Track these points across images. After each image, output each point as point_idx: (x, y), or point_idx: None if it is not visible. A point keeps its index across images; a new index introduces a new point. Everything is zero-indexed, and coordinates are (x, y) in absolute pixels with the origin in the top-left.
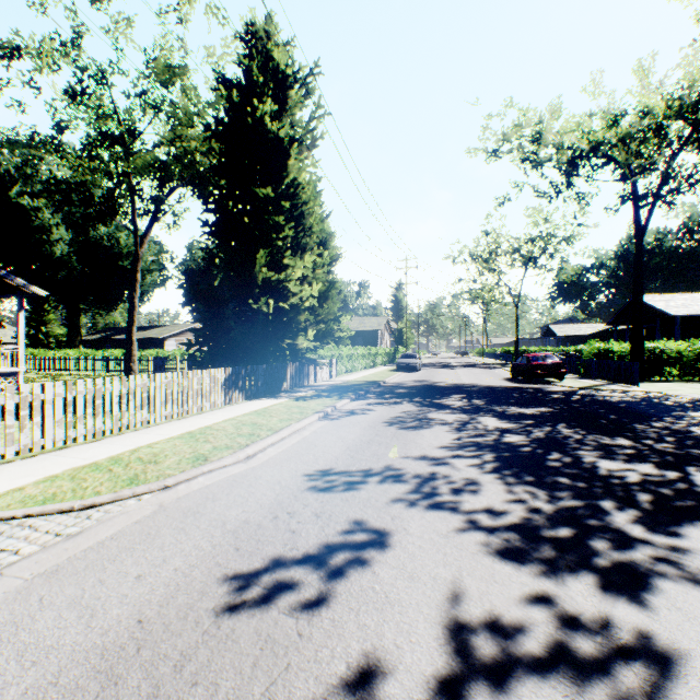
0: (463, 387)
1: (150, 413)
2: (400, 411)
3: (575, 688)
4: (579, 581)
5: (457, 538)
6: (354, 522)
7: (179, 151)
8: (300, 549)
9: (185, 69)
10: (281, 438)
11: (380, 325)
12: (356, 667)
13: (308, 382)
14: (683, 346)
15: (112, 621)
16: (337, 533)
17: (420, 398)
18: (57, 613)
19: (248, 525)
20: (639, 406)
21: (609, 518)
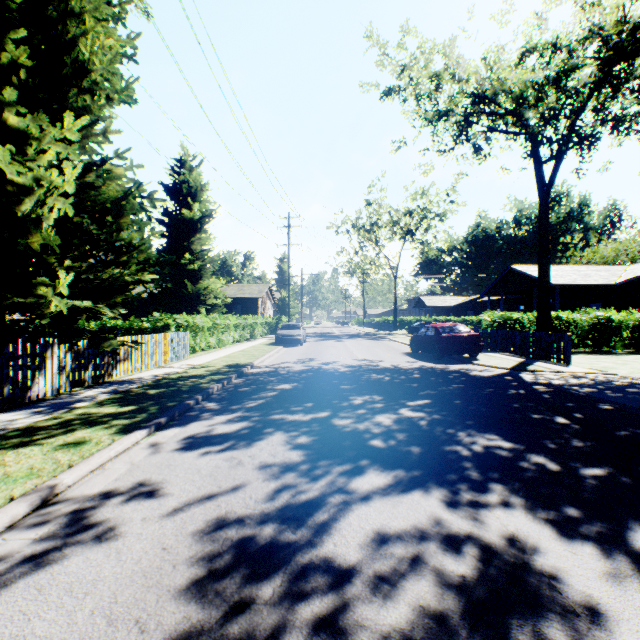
0: (367, 373)
1: None
2: (250, 495)
3: None
4: None
5: None
6: None
7: None
8: None
9: None
10: None
11: (261, 292)
12: None
13: (120, 372)
14: (577, 315)
15: None
16: None
17: (306, 411)
18: None
19: None
20: None
21: None
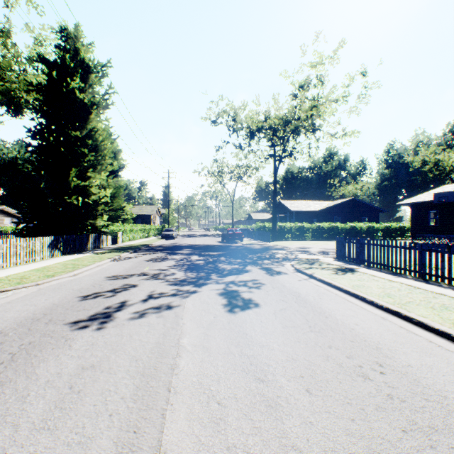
0: (194, 246)
1: (4, 262)
2: (156, 256)
3: (173, 297)
4: (189, 286)
5: (160, 284)
6: (126, 284)
7: (2, 87)
8: (105, 290)
9: (8, 34)
10: (91, 268)
11: (153, 211)
12: (122, 301)
13: (104, 245)
14: (292, 225)
15: (44, 305)
16: (119, 286)
17: (169, 251)
18: (22, 306)
19: (84, 288)
20: (260, 249)
21: (210, 276)
